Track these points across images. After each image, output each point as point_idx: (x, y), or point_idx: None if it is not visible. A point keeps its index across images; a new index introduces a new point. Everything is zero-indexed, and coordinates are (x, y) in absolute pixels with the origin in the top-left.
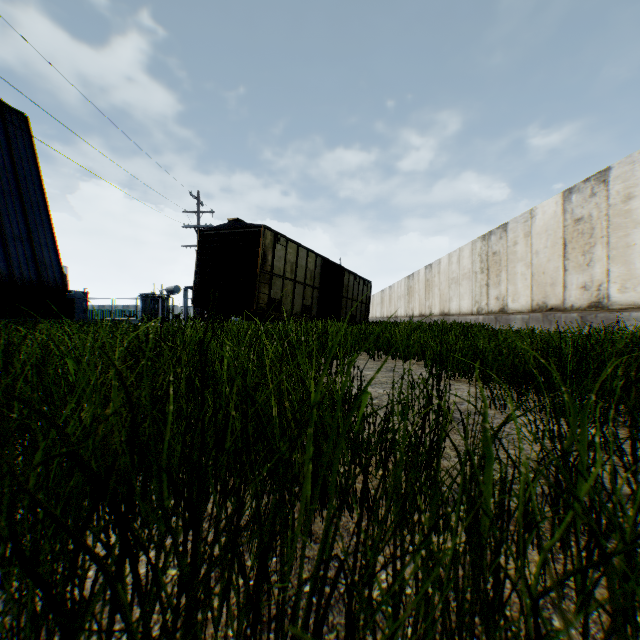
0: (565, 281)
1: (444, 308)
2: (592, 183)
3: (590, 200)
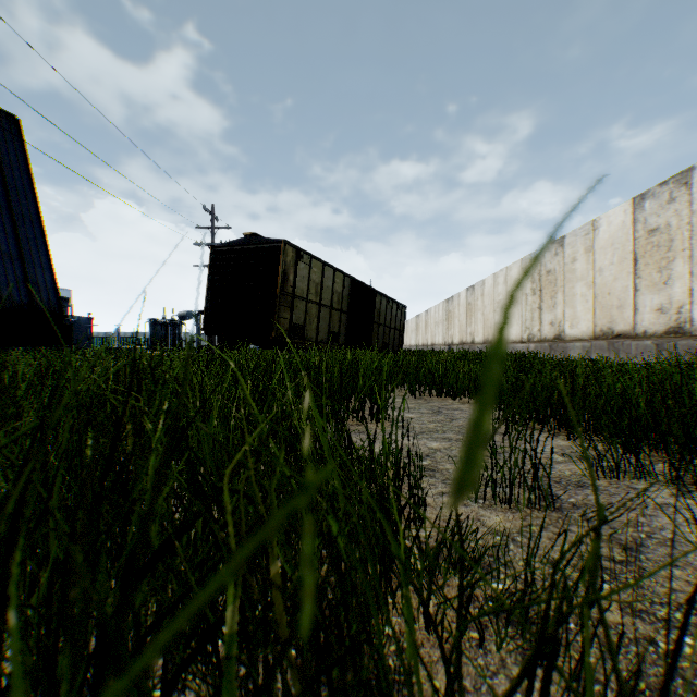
0: (636, 303)
1: (488, 335)
2: (670, 186)
3: (668, 207)
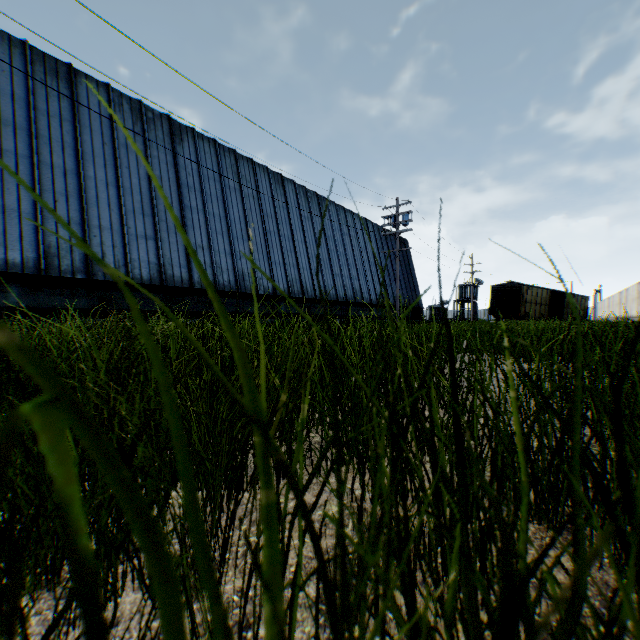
0: None
1: (629, 314)
2: None
3: None
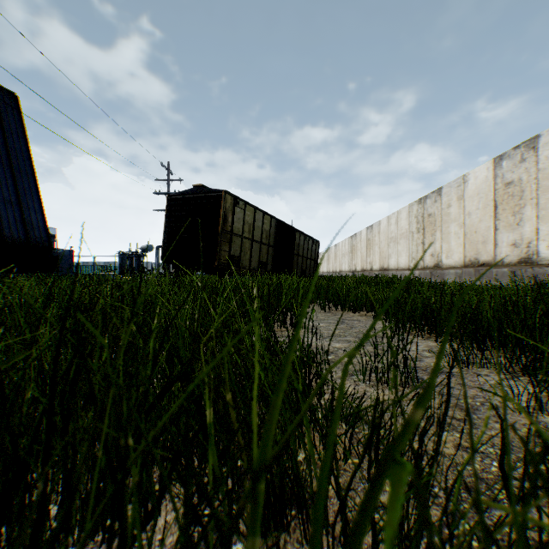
0: (496, 239)
1: (383, 264)
2: (522, 150)
3: (520, 165)
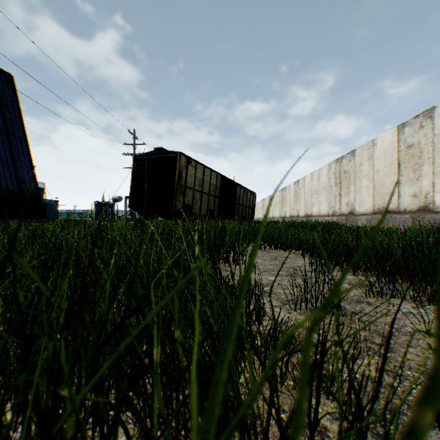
0: (399, 191)
1: (308, 211)
2: (421, 119)
3: (419, 131)
